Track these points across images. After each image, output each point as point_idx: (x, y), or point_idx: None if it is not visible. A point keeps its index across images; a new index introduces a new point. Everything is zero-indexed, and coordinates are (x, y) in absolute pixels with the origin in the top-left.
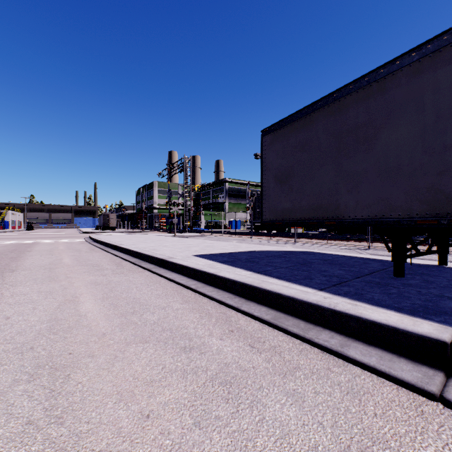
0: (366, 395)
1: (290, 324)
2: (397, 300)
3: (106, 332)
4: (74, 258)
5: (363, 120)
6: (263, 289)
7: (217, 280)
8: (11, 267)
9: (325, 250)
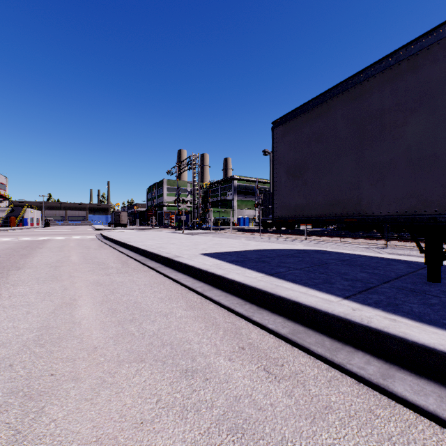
0: None
1: (313, 342)
2: (444, 314)
3: (98, 346)
4: (82, 255)
5: (390, 104)
6: (278, 296)
7: (225, 283)
8: (19, 264)
9: (339, 248)
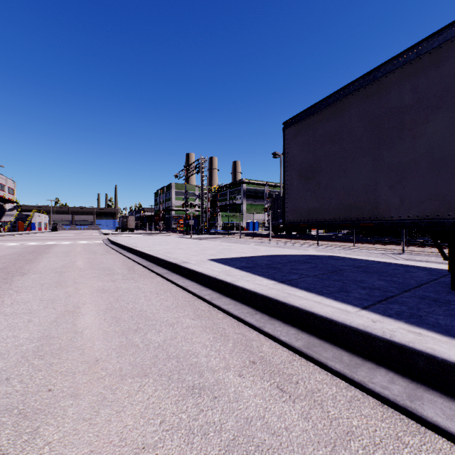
0: None
1: (330, 356)
2: None
3: (99, 359)
4: (88, 260)
5: (410, 101)
6: (291, 306)
7: (234, 291)
8: (23, 270)
9: (353, 254)
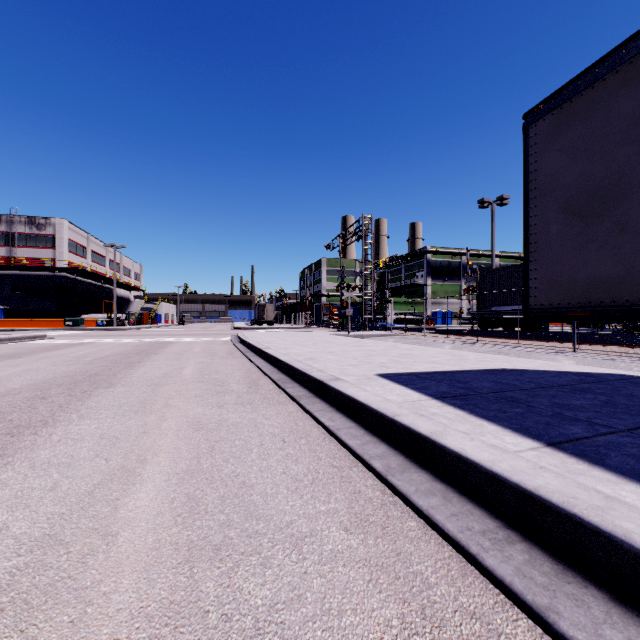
0: None
1: None
2: None
3: None
4: (200, 367)
5: None
6: (638, 552)
7: (437, 456)
8: (115, 378)
9: None
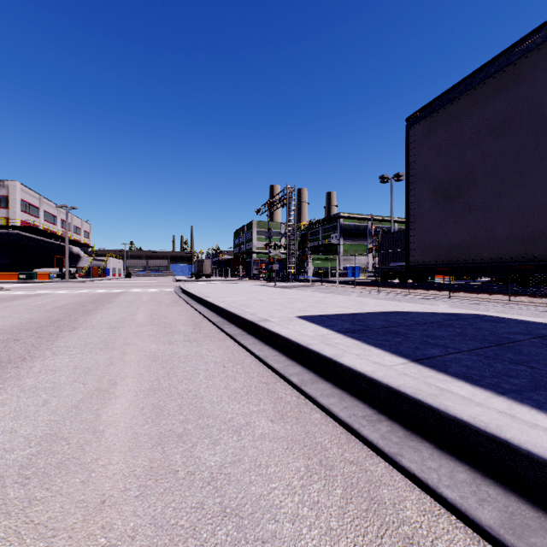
0: None
1: None
2: None
3: (107, 498)
4: (150, 313)
5: None
6: (451, 417)
7: (337, 371)
8: (76, 323)
9: (510, 312)
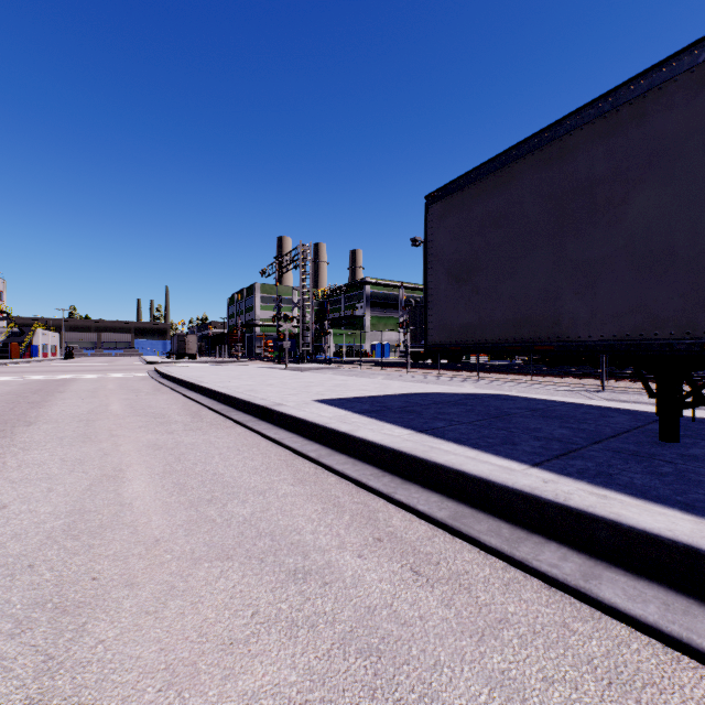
0: (649, 689)
1: (484, 529)
2: (679, 488)
3: (161, 538)
4: (128, 403)
5: (604, 171)
6: (433, 463)
7: (352, 444)
8: (29, 417)
9: (530, 392)
